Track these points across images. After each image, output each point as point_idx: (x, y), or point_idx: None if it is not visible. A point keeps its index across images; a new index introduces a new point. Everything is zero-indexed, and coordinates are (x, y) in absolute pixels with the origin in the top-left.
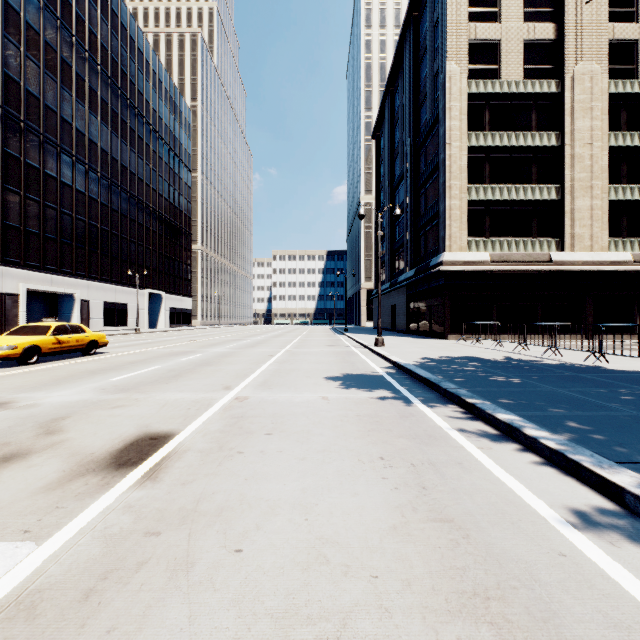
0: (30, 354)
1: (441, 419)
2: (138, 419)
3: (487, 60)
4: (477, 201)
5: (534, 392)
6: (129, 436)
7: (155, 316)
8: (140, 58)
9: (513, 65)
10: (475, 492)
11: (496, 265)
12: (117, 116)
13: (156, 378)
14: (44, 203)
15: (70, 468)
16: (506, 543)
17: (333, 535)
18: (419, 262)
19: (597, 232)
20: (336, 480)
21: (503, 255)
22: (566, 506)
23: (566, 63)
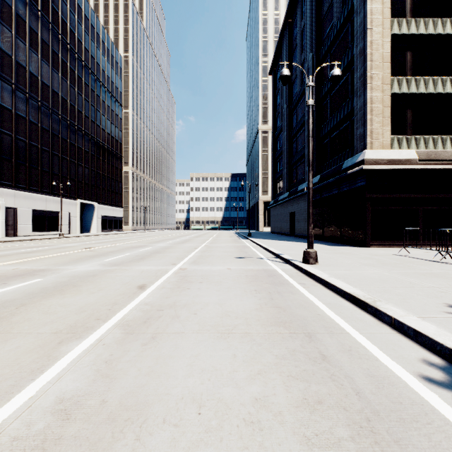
0: None
1: None
2: None
3: None
4: (398, 95)
5: None
6: None
7: (88, 222)
8: (72, 2)
9: None
10: None
11: (425, 164)
12: (48, 47)
13: None
14: None
15: None
16: None
17: None
18: (323, 169)
19: None
20: None
21: (431, 153)
22: None
23: None
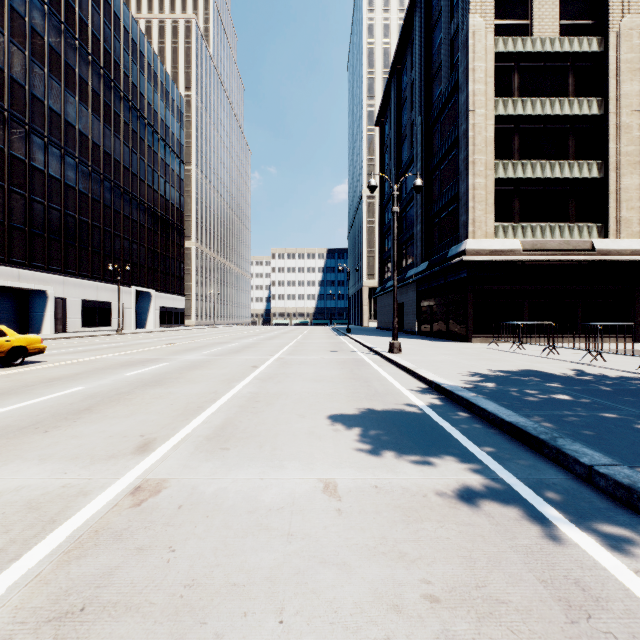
0: None
1: None
2: None
3: (516, 14)
4: (504, 180)
5: None
6: None
7: (144, 316)
8: (126, 37)
9: (547, 20)
10: None
11: (529, 254)
12: (99, 98)
13: (44, 416)
14: (9, 188)
15: None
16: None
17: None
18: (432, 254)
19: None
20: None
21: (536, 243)
22: None
23: (610, 16)
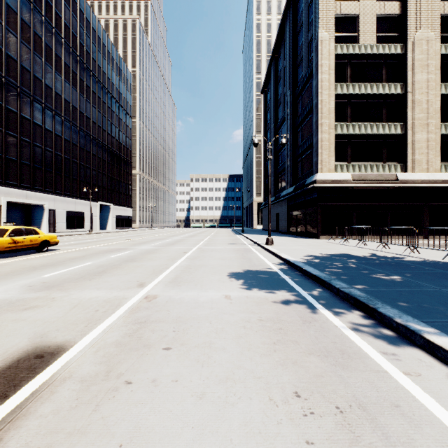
0: None
1: (345, 325)
2: (39, 325)
3: (349, 29)
4: (341, 135)
5: (422, 292)
6: (14, 352)
7: (105, 221)
8: (94, 34)
9: (368, 33)
10: None
11: (356, 183)
12: (76, 76)
13: (83, 274)
14: (20, 138)
15: None
16: None
17: None
18: (297, 181)
19: (432, 158)
20: (243, 447)
21: (361, 175)
22: None
23: (408, 31)
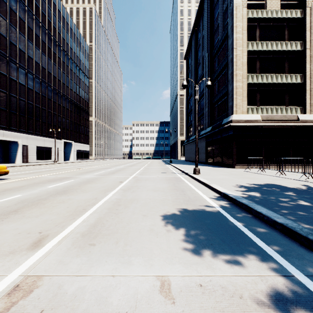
0: None
1: None
2: None
3: None
4: (252, 84)
5: None
6: None
7: (68, 154)
8: (59, 15)
9: (274, 1)
10: None
11: (265, 122)
12: (45, 44)
13: None
14: None
15: None
16: None
17: None
18: (213, 123)
19: None
20: None
21: (269, 116)
22: None
23: None
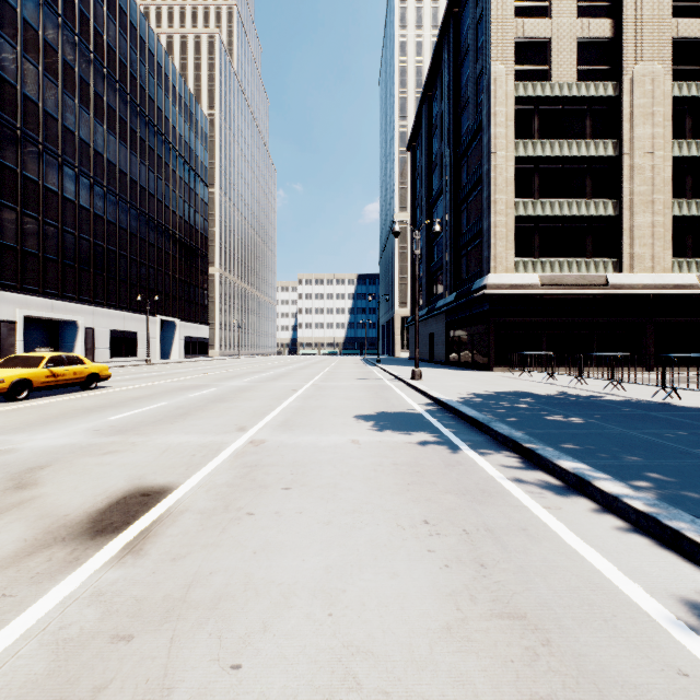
0: (19, 389)
1: (495, 469)
2: (131, 469)
3: (536, 60)
4: (525, 217)
5: (602, 435)
6: (116, 491)
7: (168, 346)
8: (151, 61)
9: (565, 66)
10: (549, 572)
11: (546, 289)
12: (126, 125)
13: (160, 417)
14: (44, 220)
15: (34, 536)
16: (602, 654)
17: (366, 640)
18: (460, 286)
19: (659, 252)
20: (369, 554)
21: (554, 277)
22: (671, 593)
23: (624, 63)
